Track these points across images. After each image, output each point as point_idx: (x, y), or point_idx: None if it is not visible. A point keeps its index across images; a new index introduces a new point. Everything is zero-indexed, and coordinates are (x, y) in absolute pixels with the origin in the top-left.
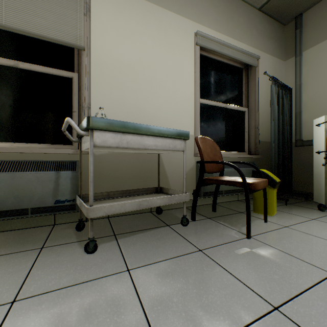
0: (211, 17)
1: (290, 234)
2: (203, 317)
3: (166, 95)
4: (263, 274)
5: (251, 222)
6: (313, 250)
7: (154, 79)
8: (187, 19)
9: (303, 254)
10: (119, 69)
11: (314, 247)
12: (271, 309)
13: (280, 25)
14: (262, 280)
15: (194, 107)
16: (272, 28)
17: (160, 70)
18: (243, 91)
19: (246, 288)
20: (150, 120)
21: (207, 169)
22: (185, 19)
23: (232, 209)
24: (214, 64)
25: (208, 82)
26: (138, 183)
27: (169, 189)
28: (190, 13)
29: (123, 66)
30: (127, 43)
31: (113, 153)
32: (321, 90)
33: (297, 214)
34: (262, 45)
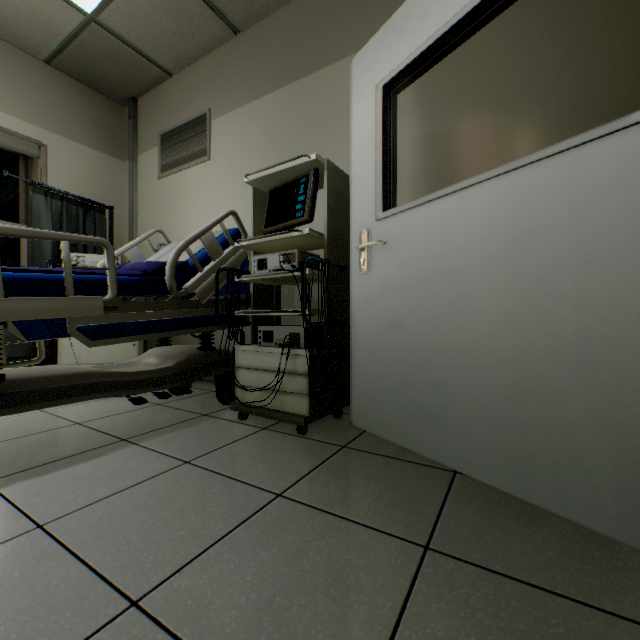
0: None
1: None
2: None
3: None
4: None
5: None
6: None
7: None
8: None
9: None
10: None
11: None
12: None
13: (114, 104)
14: None
15: None
16: (91, 103)
17: None
18: (21, 195)
19: None
20: None
21: None
22: None
23: None
24: None
25: None
26: None
27: None
28: None
29: None
30: None
31: None
32: (150, 217)
33: None
34: (62, 126)
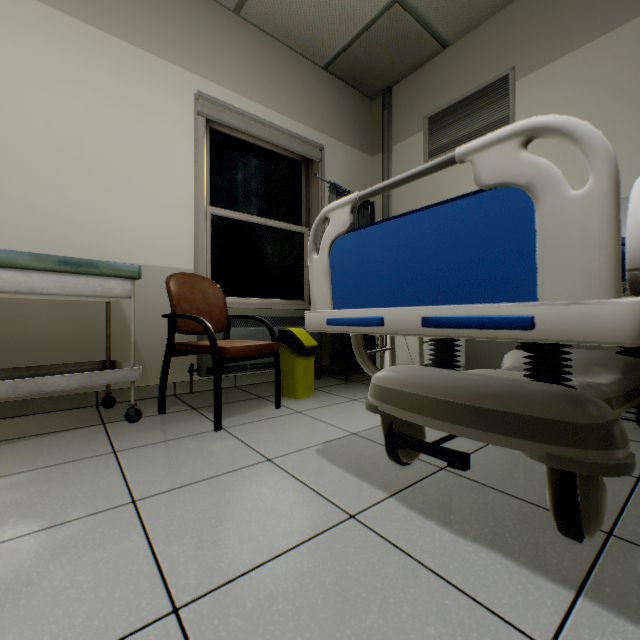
0: (232, 71)
1: (289, 420)
2: (11, 523)
3: (134, 198)
4: (174, 469)
5: (255, 410)
6: (290, 436)
7: (107, 167)
8: (181, 68)
9: (267, 442)
10: (24, 144)
11: (296, 433)
12: (126, 503)
13: (366, 99)
14: (161, 476)
15: (195, 221)
16: (351, 102)
17: (121, 153)
18: (302, 199)
19: (121, 487)
20: (98, 241)
21: (185, 328)
22: (175, 67)
23: (254, 394)
24: (246, 150)
25: (232, 179)
26: (68, 354)
27: (123, 363)
28: (188, 58)
29: (34, 139)
30: (42, 97)
31: (8, 298)
32: (410, 208)
33: (342, 395)
34: (332, 128)
